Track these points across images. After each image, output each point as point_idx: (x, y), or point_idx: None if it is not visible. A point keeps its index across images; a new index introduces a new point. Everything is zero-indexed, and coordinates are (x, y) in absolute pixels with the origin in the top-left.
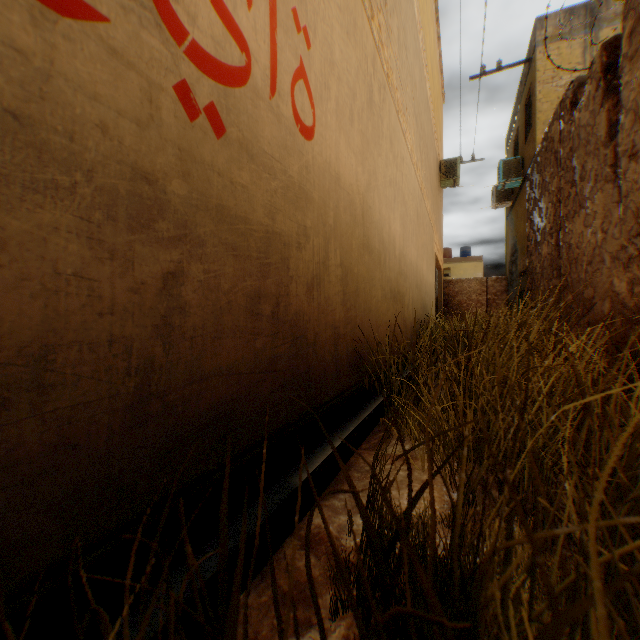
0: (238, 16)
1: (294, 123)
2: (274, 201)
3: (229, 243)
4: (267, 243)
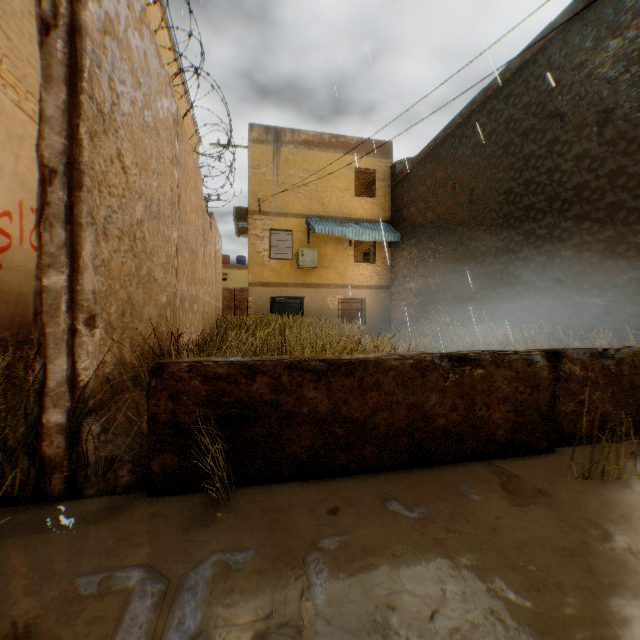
0: (8, 227)
1: (33, 248)
2: (23, 281)
3: (5, 300)
4: (20, 297)
